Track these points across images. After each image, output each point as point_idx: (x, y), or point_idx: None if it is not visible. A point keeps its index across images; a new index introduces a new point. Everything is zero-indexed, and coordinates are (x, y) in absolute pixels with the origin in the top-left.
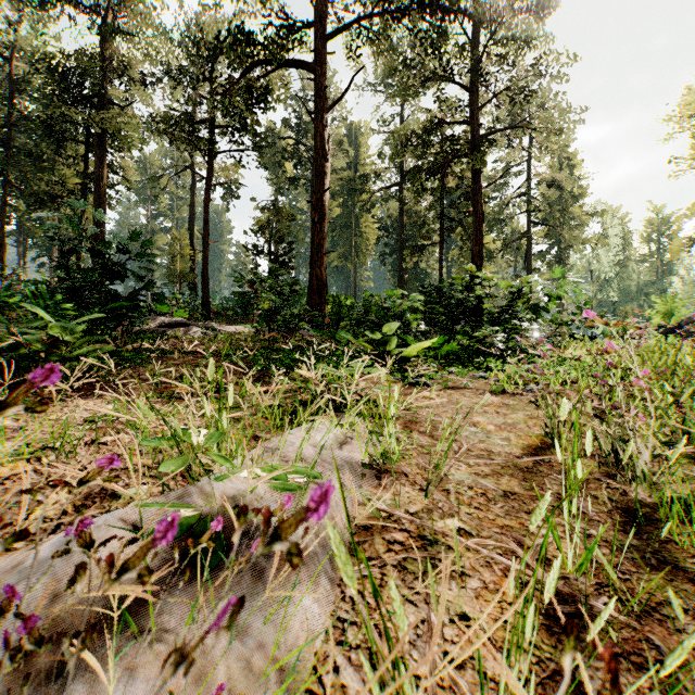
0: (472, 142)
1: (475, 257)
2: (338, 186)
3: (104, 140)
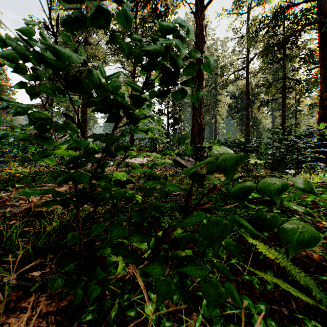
0: (320, 12)
1: (323, 101)
2: (207, 74)
3: (87, 63)
